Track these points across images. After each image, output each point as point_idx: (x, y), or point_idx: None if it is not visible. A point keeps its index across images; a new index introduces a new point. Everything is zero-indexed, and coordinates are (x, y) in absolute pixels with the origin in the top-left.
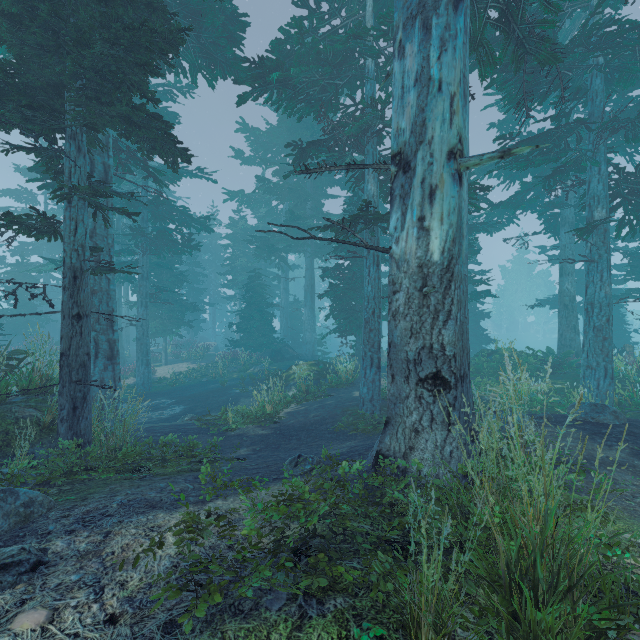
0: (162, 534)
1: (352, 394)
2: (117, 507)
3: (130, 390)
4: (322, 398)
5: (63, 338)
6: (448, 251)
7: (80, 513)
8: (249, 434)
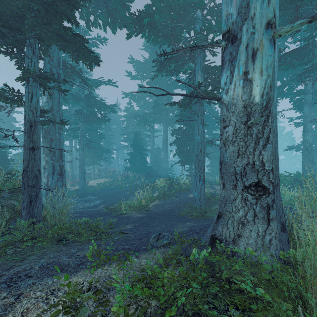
0: (41, 315)
1: (188, 195)
2: (38, 269)
3: (76, 191)
4: (172, 197)
5: (24, 161)
6: (266, 95)
7: (12, 273)
8: (132, 216)
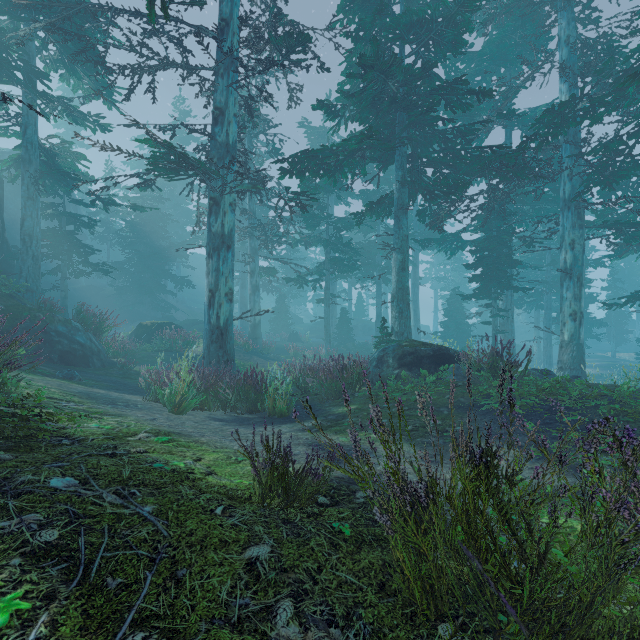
0: None
1: None
2: None
3: None
4: None
5: None
6: (566, 338)
7: None
8: None
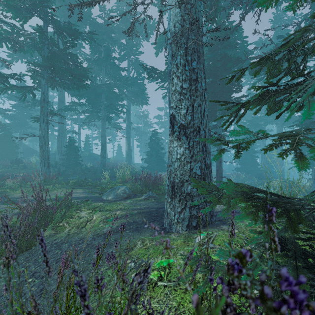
0: None
1: None
2: None
3: None
4: None
5: (217, 166)
6: None
7: None
8: None
